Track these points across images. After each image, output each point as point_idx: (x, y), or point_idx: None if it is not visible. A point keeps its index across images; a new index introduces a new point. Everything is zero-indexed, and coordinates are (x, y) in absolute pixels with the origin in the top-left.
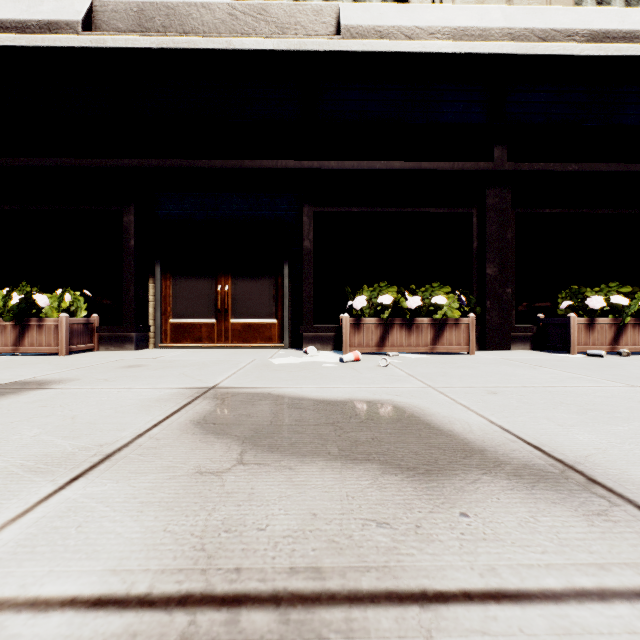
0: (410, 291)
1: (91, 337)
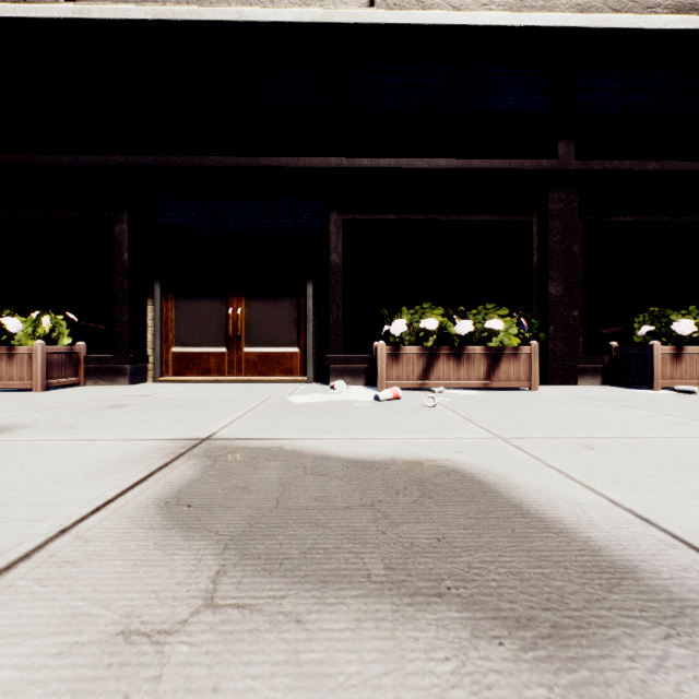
0: (459, 314)
1: (76, 369)
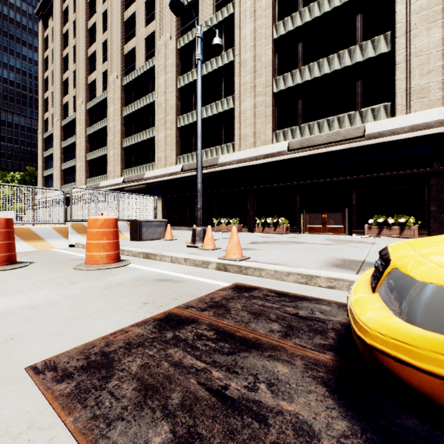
0: (391, 217)
1: (288, 230)
